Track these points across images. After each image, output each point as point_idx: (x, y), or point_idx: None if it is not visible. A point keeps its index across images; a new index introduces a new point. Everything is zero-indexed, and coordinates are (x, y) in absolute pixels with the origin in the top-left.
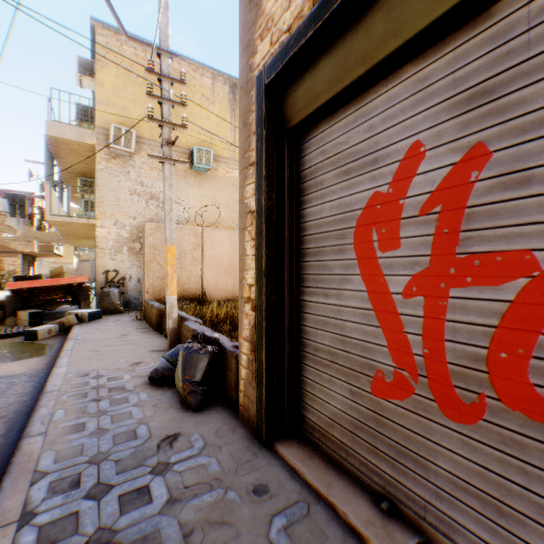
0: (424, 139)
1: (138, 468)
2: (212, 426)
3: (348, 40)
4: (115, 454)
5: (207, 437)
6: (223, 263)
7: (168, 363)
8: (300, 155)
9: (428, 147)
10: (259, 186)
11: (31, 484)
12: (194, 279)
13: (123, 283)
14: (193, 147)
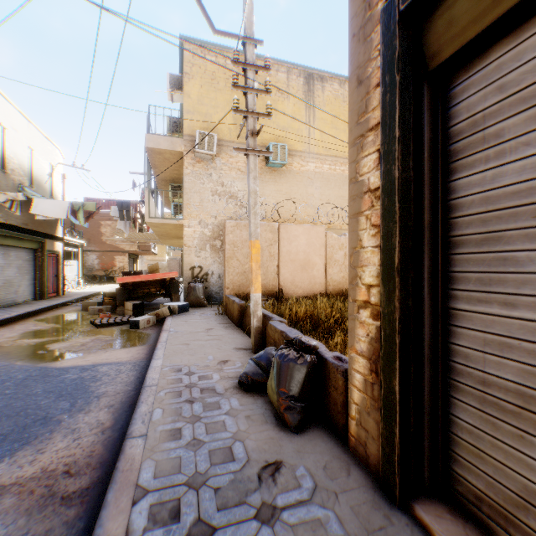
0: None
1: (240, 507)
2: (318, 457)
3: None
4: (213, 478)
5: (316, 474)
6: (300, 259)
7: (258, 367)
8: (448, 104)
9: None
10: (388, 153)
11: (132, 504)
12: (270, 275)
13: (206, 278)
14: (269, 144)
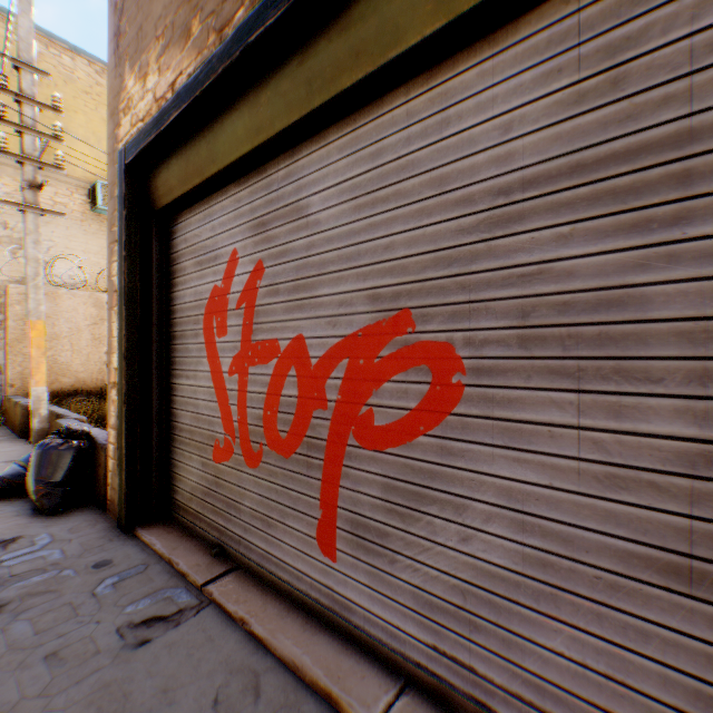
0: (239, 249)
1: None
2: (69, 525)
3: (188, 150)
4: None
5: (59, 535)
6: None
7: (23, 468)
8: (170, 237)
9: (241, 255)
10: (121, 266)
11: None
12: (95, 365)
13: None
14: (96, 181)
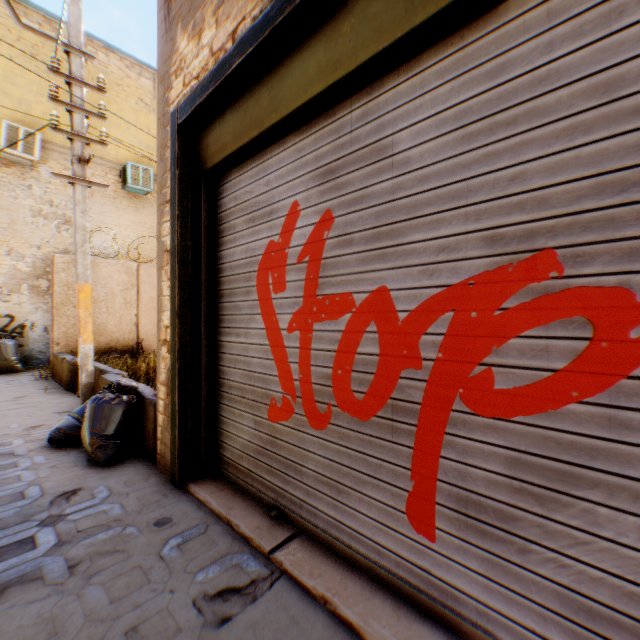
0: (300, 200)
1: (23, 524)
2: (122, 478)
3: (245, 102)
4: None
5: (115, 488)
6: None
7: (76, 420)
8: (218, 197)
9: (303, 207)
10: (173, 225)
11: None
12: (126, 326)
13: (23, 332)
14: (126, 163)
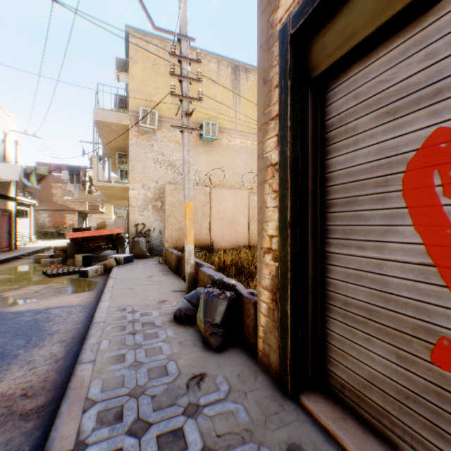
0: None
1: (171, 407)
2: (233, 369)
3: None
4: (150, 389)
5: (231, 380)
6: (227, 218)
7: (189, 304)
8: (325, 104)
9: None
10: (283, 138)
11: (83, 412)
12: (203, 231)
13: (148, 234)
14: (202, 121)
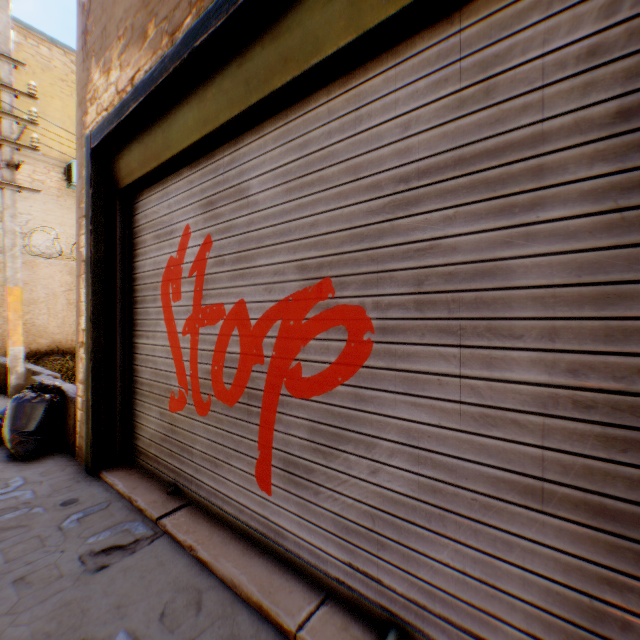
0: (191, 224)
1: None
2: (41, 469)
3: (146, 137)
4: None
5: (31, 478)
6: None
7: (0, 420)
8: (133, 213)
9: (193, 230)
10: (88, 239)
11: None
12: (70, 328)
13: None
14: (72, 161)
